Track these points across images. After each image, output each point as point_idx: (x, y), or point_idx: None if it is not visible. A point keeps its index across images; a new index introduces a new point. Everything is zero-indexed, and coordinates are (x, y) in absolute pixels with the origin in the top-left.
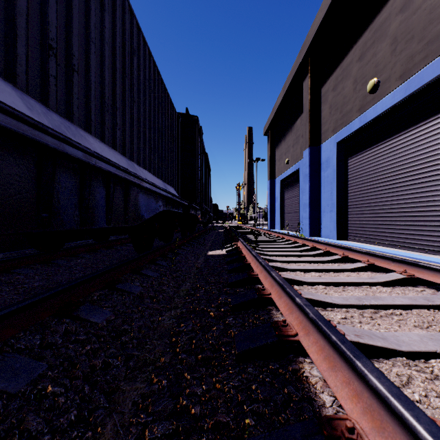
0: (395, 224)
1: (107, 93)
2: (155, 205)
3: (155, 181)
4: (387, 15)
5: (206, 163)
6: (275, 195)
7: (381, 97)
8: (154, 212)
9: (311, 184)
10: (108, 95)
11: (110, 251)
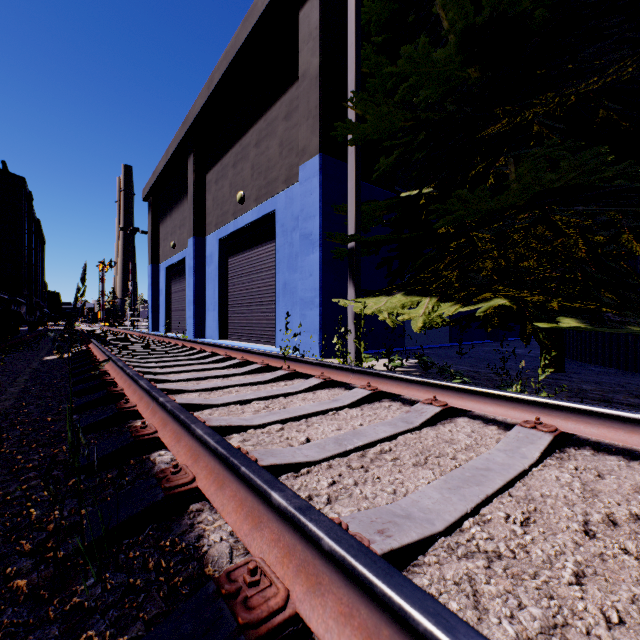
0: (256, 323)
1: None
2: None
3: None
4: (249, 141)
5: (37, 233)
6: (159, 286)
7: (247, 211)
8: None
9: (196, 279)
10: None
11: None
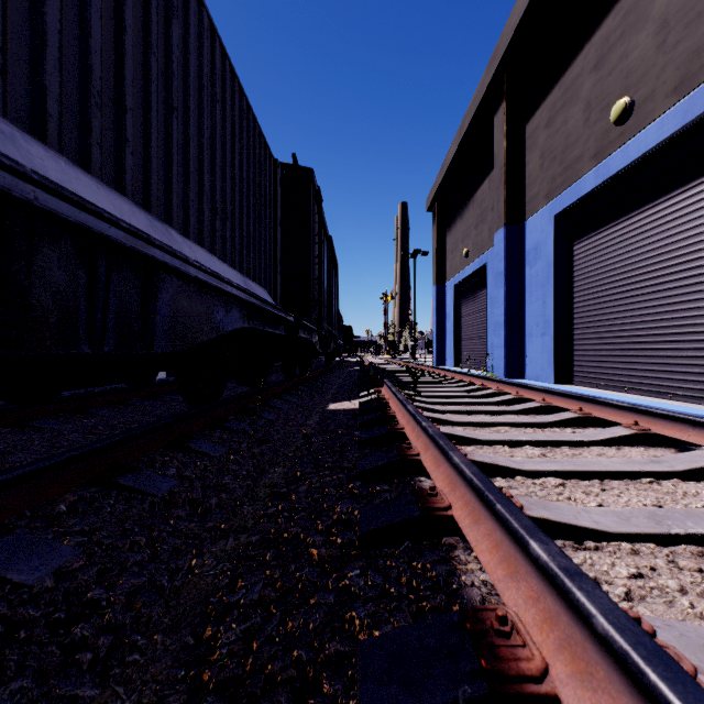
0: (663, 355)
1: (98, 69)
2: (222, 317)
3: (221, 269)
4: None
5: (330, 256)
6: (445, 310)
7: (638, 131)
8: (221, 329)
9: (508, 289)
10: (100, 74)
11: (152, 403)
